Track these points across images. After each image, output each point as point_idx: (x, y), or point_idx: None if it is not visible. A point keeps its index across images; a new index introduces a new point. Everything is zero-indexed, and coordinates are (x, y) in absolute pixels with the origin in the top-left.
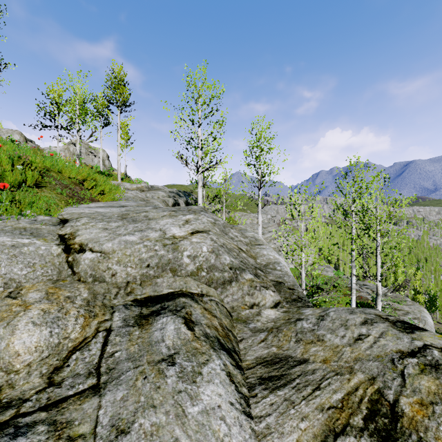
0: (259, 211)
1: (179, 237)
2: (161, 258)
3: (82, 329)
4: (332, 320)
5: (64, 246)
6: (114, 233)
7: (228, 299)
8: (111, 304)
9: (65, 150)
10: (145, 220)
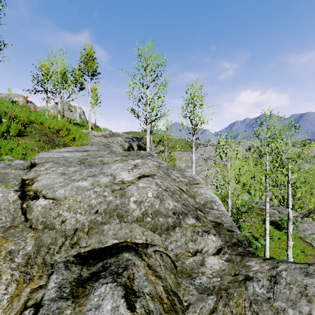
0: (193, 152)
1: (127, 182)
2: (109, 204)
3: (9, 303)
4: (287, 284)
5: (20, 193)
6: (69, 179)
7: (172, 246)
8: (52, 261)
9: (54, 108)
10: (99, 165)
